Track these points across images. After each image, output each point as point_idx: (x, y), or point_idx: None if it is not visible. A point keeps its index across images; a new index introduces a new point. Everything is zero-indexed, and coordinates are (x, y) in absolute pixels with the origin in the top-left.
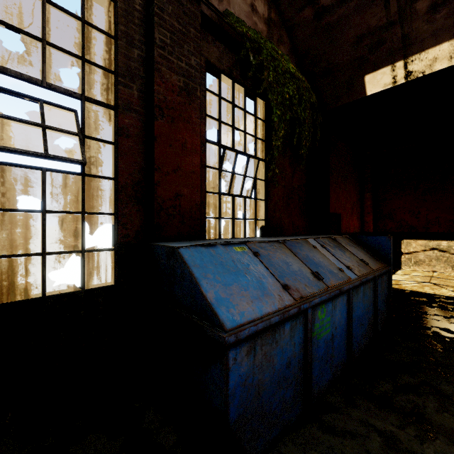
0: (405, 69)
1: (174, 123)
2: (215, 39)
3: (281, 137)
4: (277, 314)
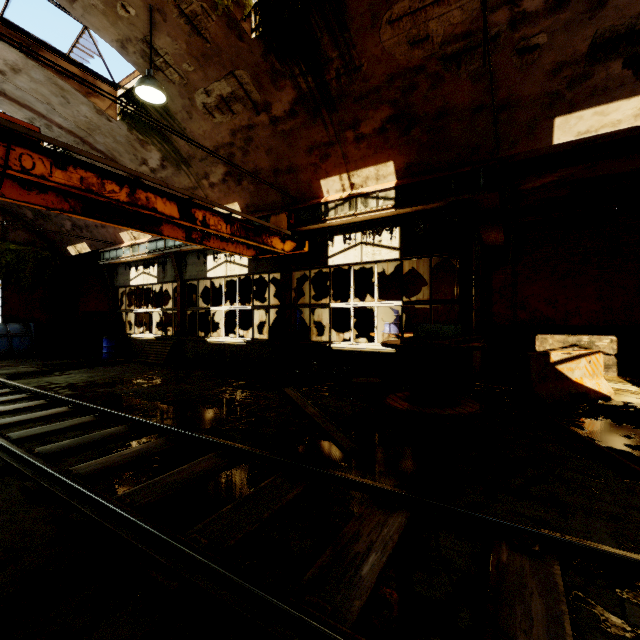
0: (76, 249)
1: None
2: None
3: None
4: None
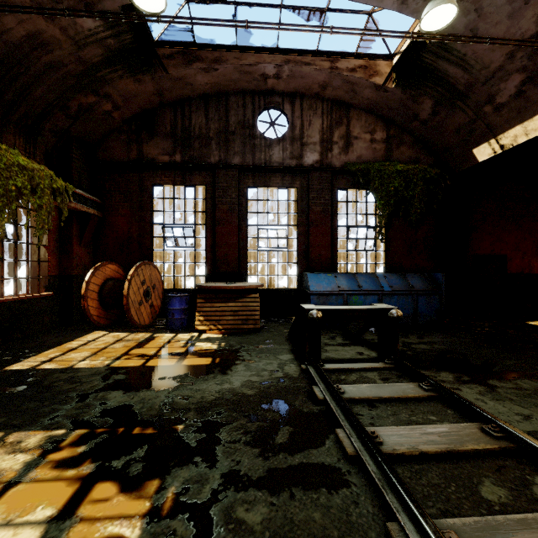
0: (498, 144)
1: (318, 226)
2: (343, 175)
3: (386, 215)
4: (327, 291)
